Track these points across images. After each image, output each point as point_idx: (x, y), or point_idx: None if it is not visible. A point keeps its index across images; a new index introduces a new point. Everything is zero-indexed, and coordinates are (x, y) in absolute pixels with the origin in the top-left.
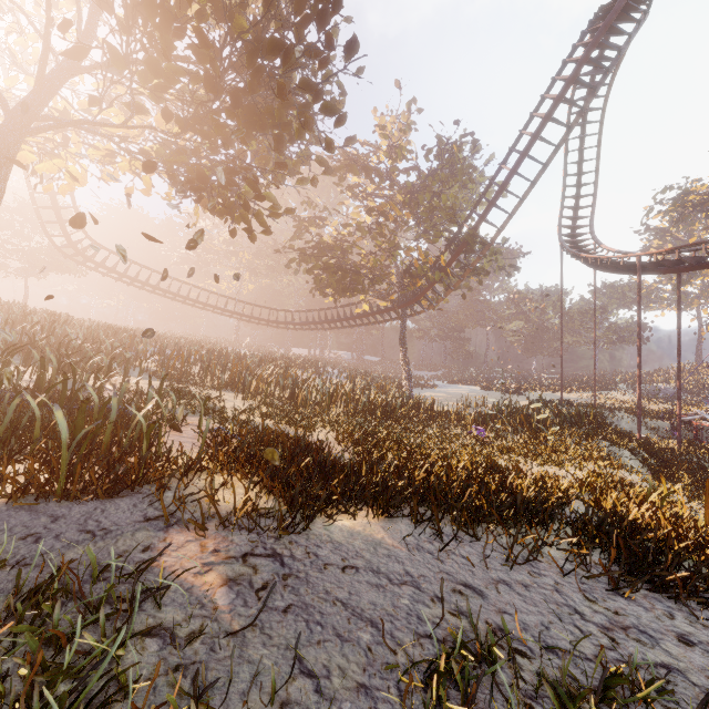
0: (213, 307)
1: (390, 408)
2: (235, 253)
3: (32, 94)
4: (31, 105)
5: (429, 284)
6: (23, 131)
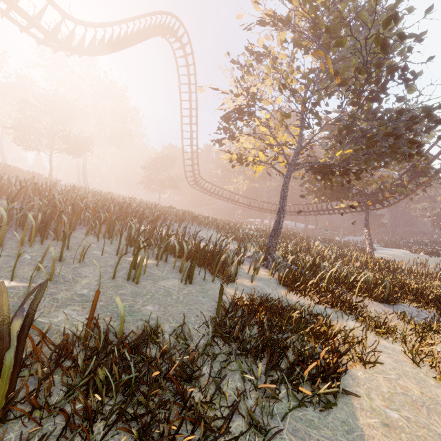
0: (244, 204)
1: (384, 267)
2: (243, 171)
3: (295, 158)
4: (295, 162)
5: (391, 193)
6: (293, 171)
